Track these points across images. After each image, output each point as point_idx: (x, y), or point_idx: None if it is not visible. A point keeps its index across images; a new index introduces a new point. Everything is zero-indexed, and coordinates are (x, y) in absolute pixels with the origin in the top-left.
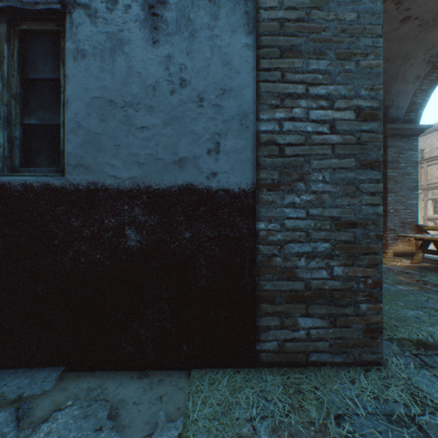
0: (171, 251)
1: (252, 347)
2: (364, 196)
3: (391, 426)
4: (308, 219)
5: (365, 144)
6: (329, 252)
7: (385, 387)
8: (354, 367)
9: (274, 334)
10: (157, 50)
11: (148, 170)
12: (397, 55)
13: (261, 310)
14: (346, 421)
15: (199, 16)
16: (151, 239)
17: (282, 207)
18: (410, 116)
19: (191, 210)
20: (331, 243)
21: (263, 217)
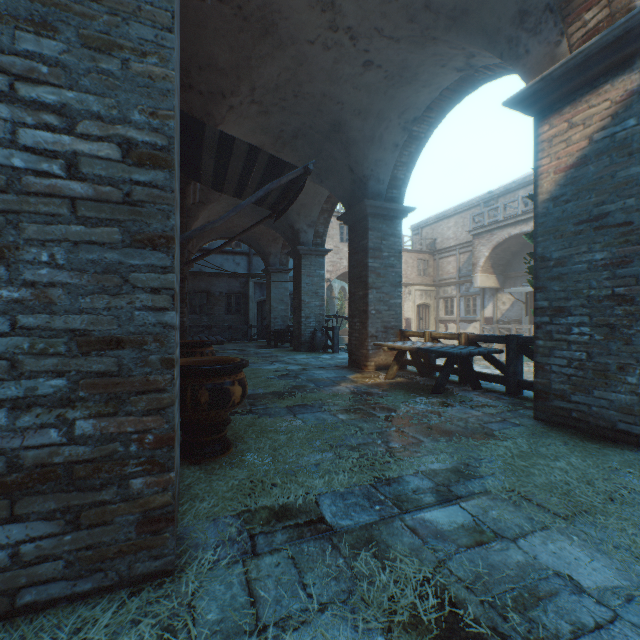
0: None
1: None
2: (140, 294)
3: None
4: (18, 335)
5: (143, 206)
6: (66, 394)
7: (135, 625)
8: (116, 593)
9: None
10: None
11: None
12: (370, 110)
13: None
14: None
15: None
16: None
17: None
18: (393, 194)
19: None
20: (71, 379)
21: None
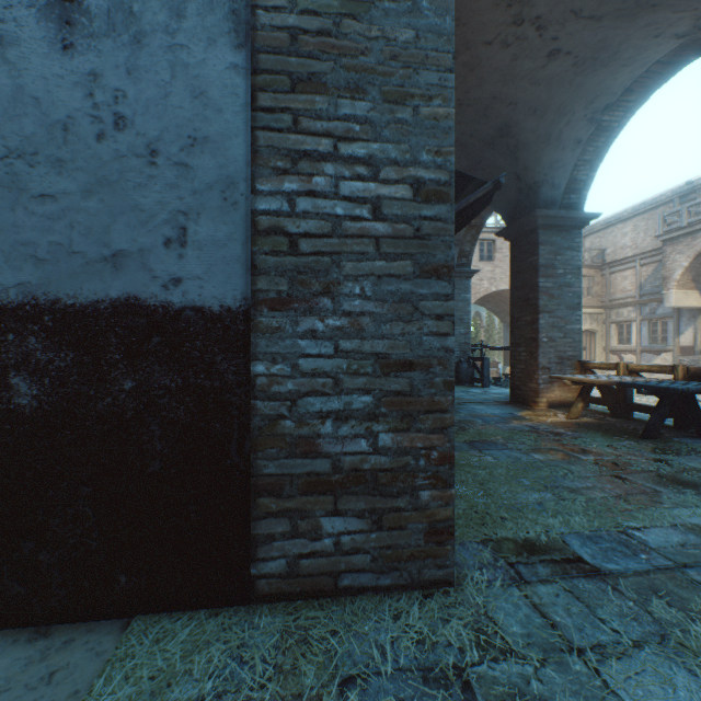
0: (98, 413)
1: (243, 571)
2: (426, 321)
3: (424, 688)
4: (339, 357)
5: (429, 239)
6: (372, 409)
7: (444, 622)
8: (410, 592)
9: (282, 547)
10: (71, 61)
11: (54, 271)
12: (548, 106)
13: (259, 508)
14: (357, 687)
15: (150, 8)
16: (60, 392)
17: (296, 338)
18: (570, 199)
19: (136, 342)
20: (375, 396)
21: (263, 355)
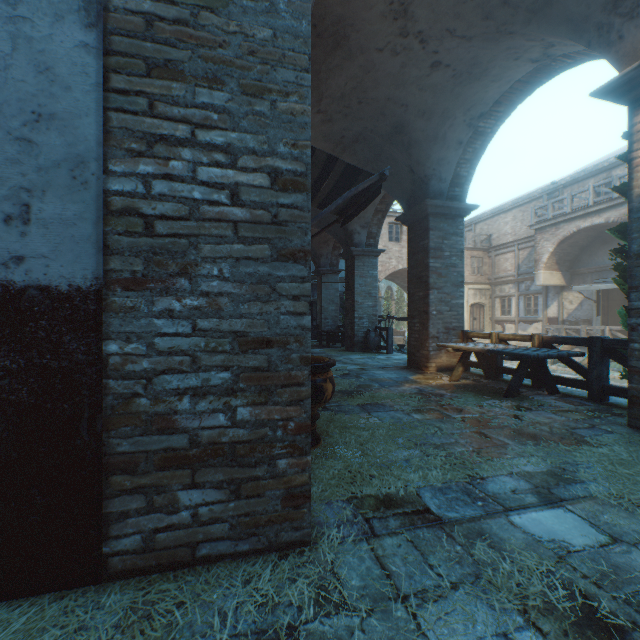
0: None
1: (95, 550)
2: (284, 301)
3: None
4: (197, 335)
5: (286, 225)
6: (230, 385)
7: (292, 582)
8: (267, 555)
9: (137, 523)
10: None
11: None
12: (434, 110)
13: (112, 487)
14: None
15: None
16: None
17: (152, 317)
18: (455, 192)
19: None
20: (233, 372)
21: (117, 334)
